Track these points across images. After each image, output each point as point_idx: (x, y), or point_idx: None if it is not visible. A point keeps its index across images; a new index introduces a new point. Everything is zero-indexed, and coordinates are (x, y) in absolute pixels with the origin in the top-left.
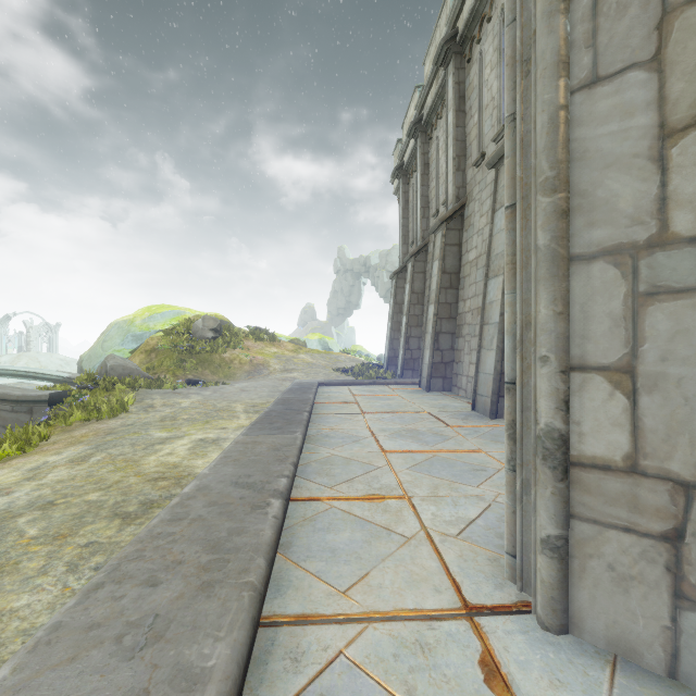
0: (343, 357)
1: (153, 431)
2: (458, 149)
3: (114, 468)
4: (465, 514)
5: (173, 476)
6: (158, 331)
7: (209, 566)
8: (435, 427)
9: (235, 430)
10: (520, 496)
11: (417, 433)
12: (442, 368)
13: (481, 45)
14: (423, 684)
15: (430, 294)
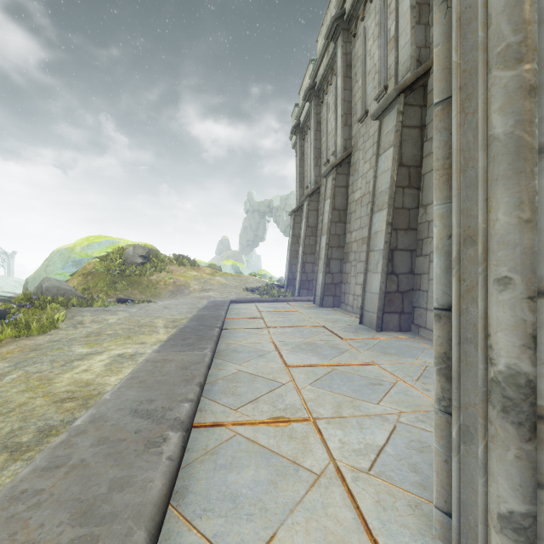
0: (251, 279)
1: (76, 347)
2: (345, 108)
3: (25, 387)
4: (373, 440)
5: (82, 396)
6: (95, 257)
7: None
8: (331, 341)
9: (153, 344)
10: (457, 445)
11: (315, 346)
12: (332, 288)
13: (364, 21)
14: None
15: (322, 227)
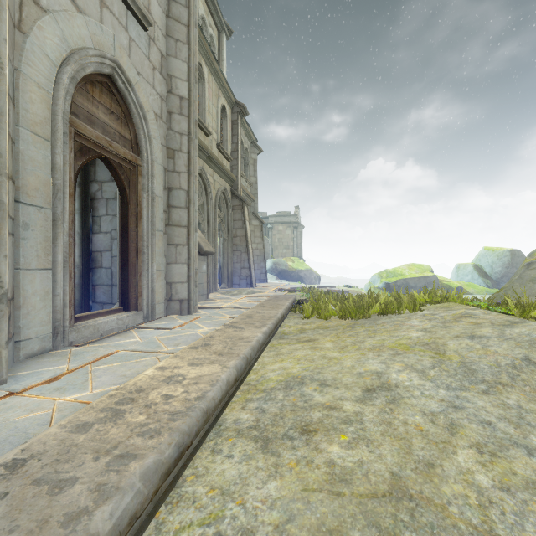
0: None
1: None
2: None
3: None
4: None
5: None
6: None
7: (129, 401)
8: None
9: None
10: None
11: None
12: None
13: None
14: (79, 382)
15: None
